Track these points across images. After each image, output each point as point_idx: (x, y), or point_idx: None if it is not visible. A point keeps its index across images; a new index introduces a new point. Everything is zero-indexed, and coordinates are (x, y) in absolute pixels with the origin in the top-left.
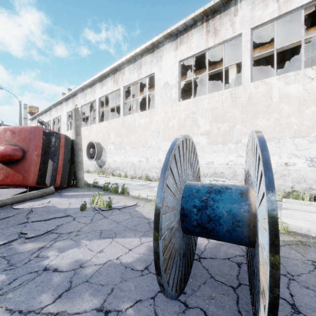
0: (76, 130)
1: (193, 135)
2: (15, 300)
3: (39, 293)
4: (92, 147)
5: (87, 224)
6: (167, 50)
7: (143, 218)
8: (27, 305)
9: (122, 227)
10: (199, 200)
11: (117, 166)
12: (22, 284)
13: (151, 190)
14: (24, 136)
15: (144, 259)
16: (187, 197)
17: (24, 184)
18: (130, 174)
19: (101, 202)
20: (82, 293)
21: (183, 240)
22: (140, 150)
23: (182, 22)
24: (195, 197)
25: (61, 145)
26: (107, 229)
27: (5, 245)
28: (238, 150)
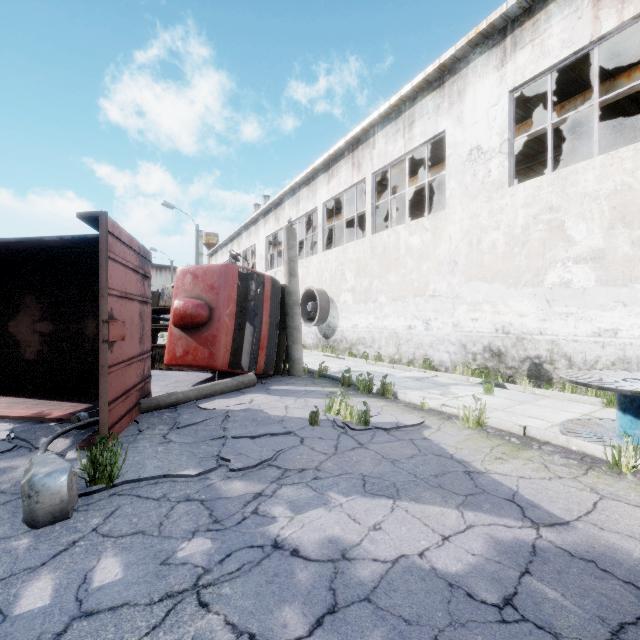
0: (290, 266)
1: (552, 264)
2: (237, 604)
3: (276, 600)
4: (310, 299)
5: (330, 457)
6: (476, 73)
7: (449, 459)
8: (262, 626)
9: (407, 474)
10: None
11: (360, 336)
12: (243, 570)
13: (445, 393)
14: (211, 282)
15: (492, 573)
16: None
17: (211, 366)
18: (388, 354)
19: (348, 411)
20: (365, 630)
21: None
22: (410, 303)
23: None
24: None
25: (266, 297)
26: (375, 474)
27: (200, 477)
28: None
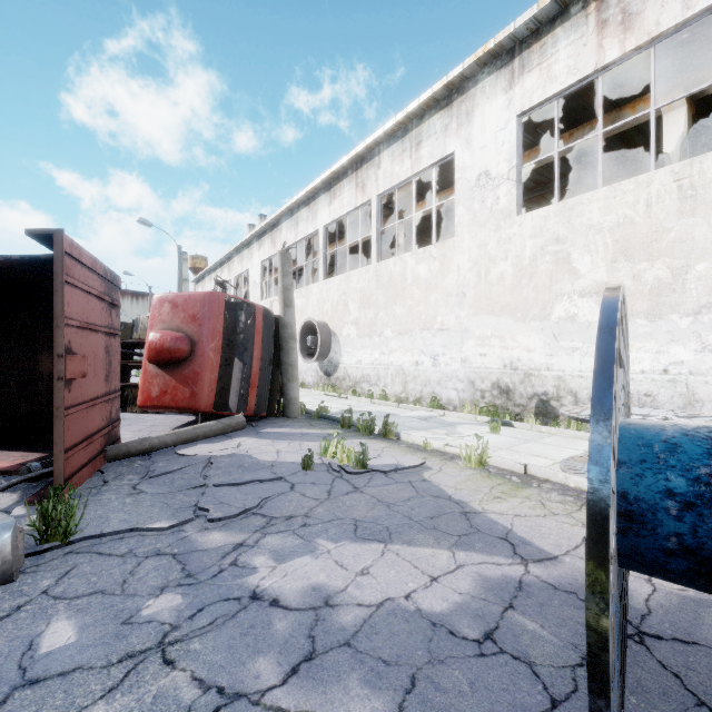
0: (285, 296)
1: (559, 297)
2: (207, 659)
3: (250, 652)
4: (310, 332)
5: (322, 503)
6: (485, 94)
7: (447, 500)
8: (232, 678)
9: (402, 517)
10: (685, 475)
11: (364, 373)
12: (216, 624)
13: (451, 433)
14: (193, 312)
15: (476, 610)
16: (636, 463)
17: (193, 407)
18: (394, 392)
19: (344, 454)
20: (342, 674)
21: (617, 584)
22: (417, 337)
23: (529, 15)
24: (668, 465)
25: (258, 329)
26: (368, 518)
27: (173, 529)
28: (703, 333)
